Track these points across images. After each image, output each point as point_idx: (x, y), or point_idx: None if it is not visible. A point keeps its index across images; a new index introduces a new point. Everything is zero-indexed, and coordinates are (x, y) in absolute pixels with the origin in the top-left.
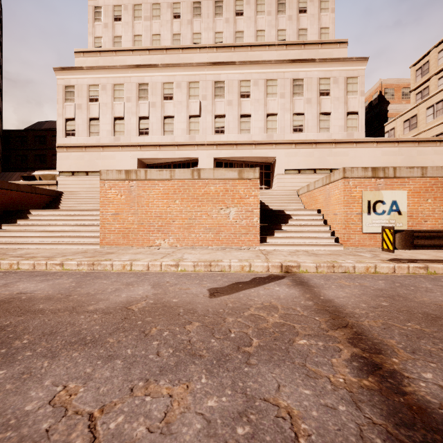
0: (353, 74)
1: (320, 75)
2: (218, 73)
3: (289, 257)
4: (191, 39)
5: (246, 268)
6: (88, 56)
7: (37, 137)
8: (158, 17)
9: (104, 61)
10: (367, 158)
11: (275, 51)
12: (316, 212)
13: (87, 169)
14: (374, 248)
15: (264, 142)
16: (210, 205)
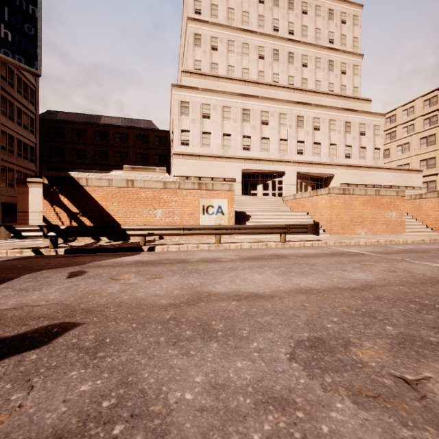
0: (377, 123)
1: (360, 121)
2: (299, 110)
3: None
4: (271, 78)
5: None
6: (194, 77)
7: (52, 128)
8: (247, 55)
9: (208, 84)
10: (385, 179)
11: (331, 99)
12: (406, 214)
13: (200, 175)
14: None
15: (329, 164)
16: (384, 210)
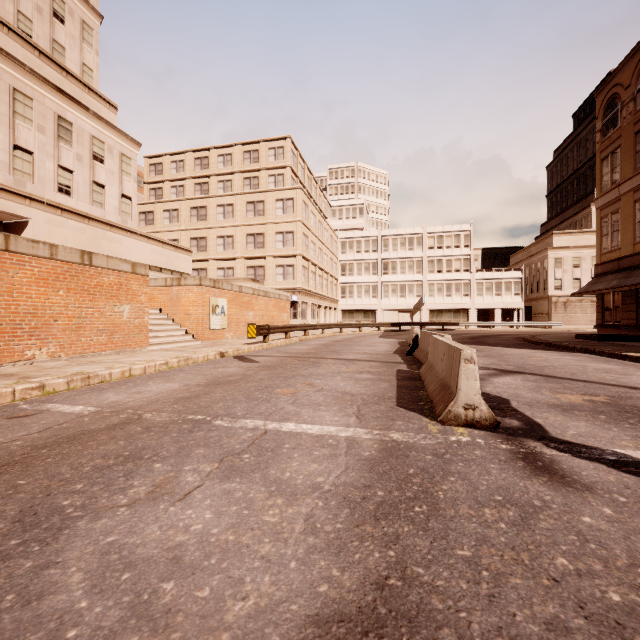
0: (128, 153)
1: (94, 133)
2: None
3: (202, 349)
4: None
5: (206, 358)
6: None
7: None
8: None
9: None
10: (140, 252)
11: (21, 47)
12: (159, 311)
13: None
14: (214, 341)
15: (11, 190)
16: (104, 300)
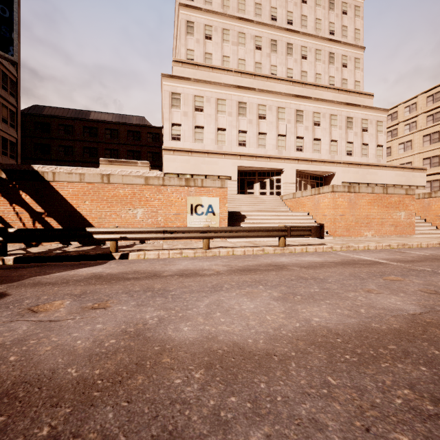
0: (380, 119)
1: (362, 117)
2: (299, 104)
3: None
4: (269, 70)
5: None
6: (186, 67)
7: (37, 123)
8: (243, 45)
9: (201, 75)
10: (388, 177)
11: (331, 93)
12: None
13: (193, 173)
14: None
15: (330, 161)
16: (392, 210)
